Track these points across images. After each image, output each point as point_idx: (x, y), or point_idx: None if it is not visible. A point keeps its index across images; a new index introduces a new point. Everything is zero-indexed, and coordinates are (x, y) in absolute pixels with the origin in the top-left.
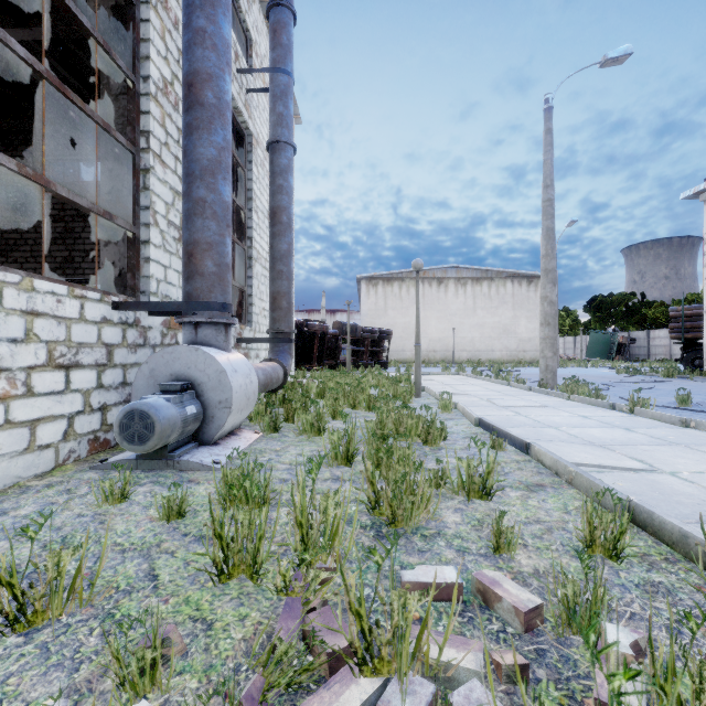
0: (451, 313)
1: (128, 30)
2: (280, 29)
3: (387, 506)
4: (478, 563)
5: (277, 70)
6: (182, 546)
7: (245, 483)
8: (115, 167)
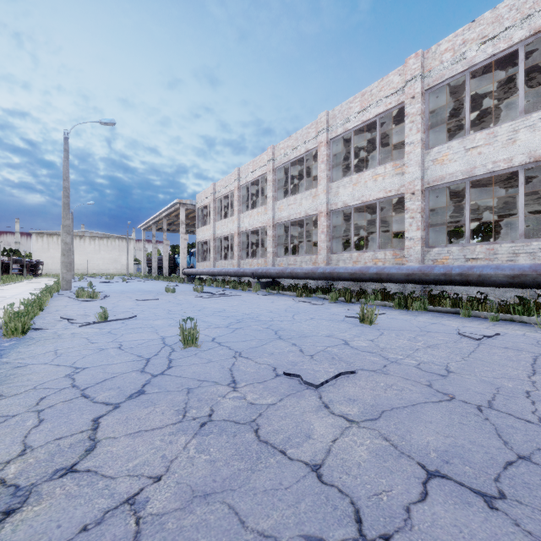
0: (87, 252)
1: None
2: None
3: None
4: None
5: None
6: None
7: None
8: None
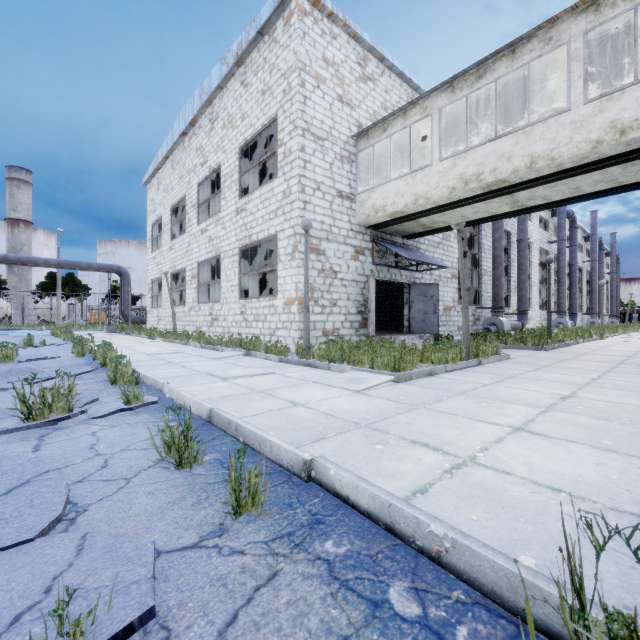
0: None
1: None
2: (617, 267)
3: None
4: None
5: (616, 274)
6: None
7: None
8: None
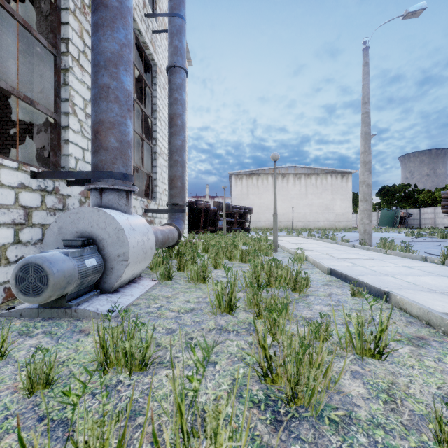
0: (291, 197)
1: None
2: None
3: (286, 382)
4: None
5: (174, 14)
6: (28, 443)
7: (124, 344)
8: (45, 72)
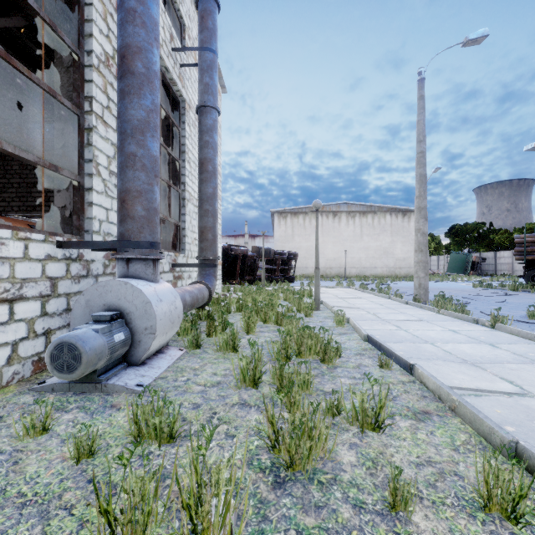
0: (343, 239)
1: (74, 12)
2: (207, 15)
3: (285, 452)
4: (375, 525)
5: (204, 48)
6: (83, 498)
7: (154, 420)
8: (66, 126)
